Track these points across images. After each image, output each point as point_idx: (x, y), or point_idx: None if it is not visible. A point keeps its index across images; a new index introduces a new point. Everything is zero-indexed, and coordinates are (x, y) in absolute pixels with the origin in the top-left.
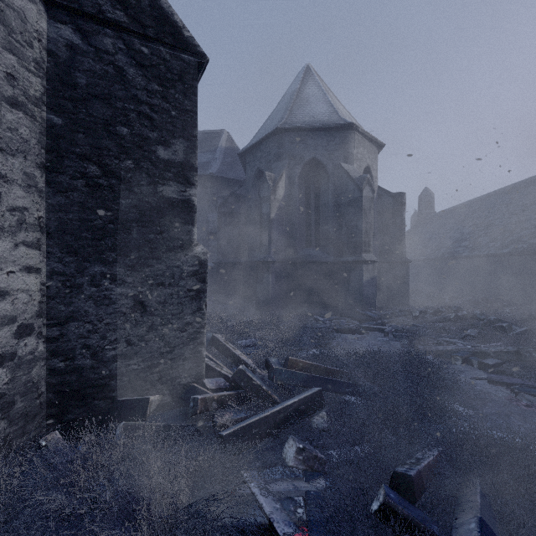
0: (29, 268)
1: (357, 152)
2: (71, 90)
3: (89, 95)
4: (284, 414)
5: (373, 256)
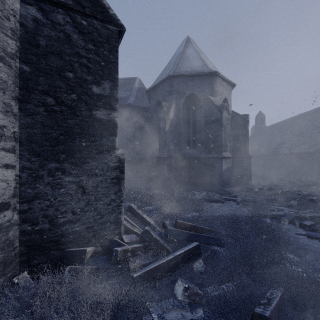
0: (7, 165)
1: (219, 89)
2: (35, 48)
3: (47, 52)
4: (174, 261)
5: (229, 154)
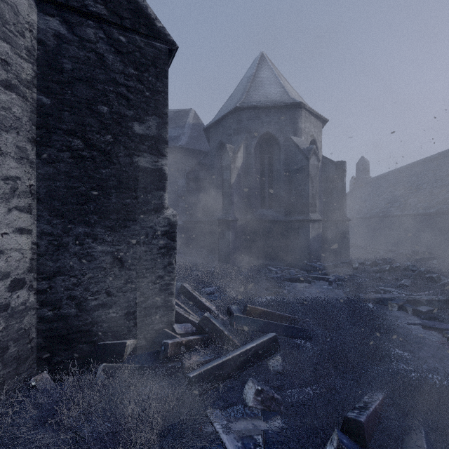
0: (21, 230)
1: (304, 126)
2: (58, 74)
3: (74, 78)
4: (244, 358)
5: (319, 216)
